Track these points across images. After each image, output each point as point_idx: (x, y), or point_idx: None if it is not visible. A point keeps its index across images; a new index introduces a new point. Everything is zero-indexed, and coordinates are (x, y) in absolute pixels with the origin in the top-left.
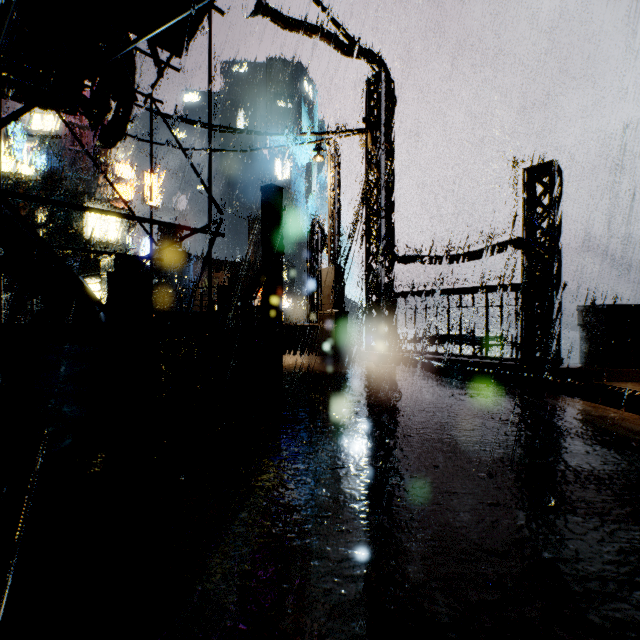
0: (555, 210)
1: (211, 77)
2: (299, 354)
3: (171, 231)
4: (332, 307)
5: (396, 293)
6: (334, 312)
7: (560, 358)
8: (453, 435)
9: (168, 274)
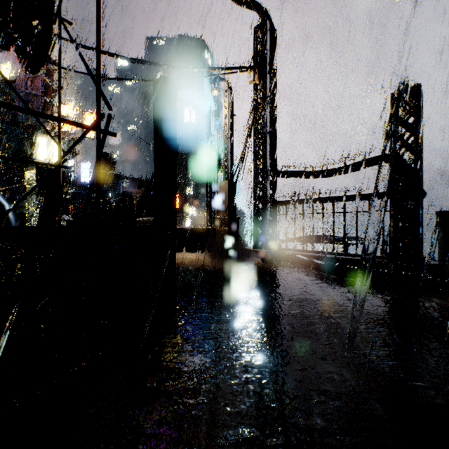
0: (420, 128)
1: None
2: (199, 251)
3: (107, 159)
4: (226, 213)
5: (279, 201)
6: (228, 217)
7: (423, 256)
8: (371, 356)
9: (104, 190)
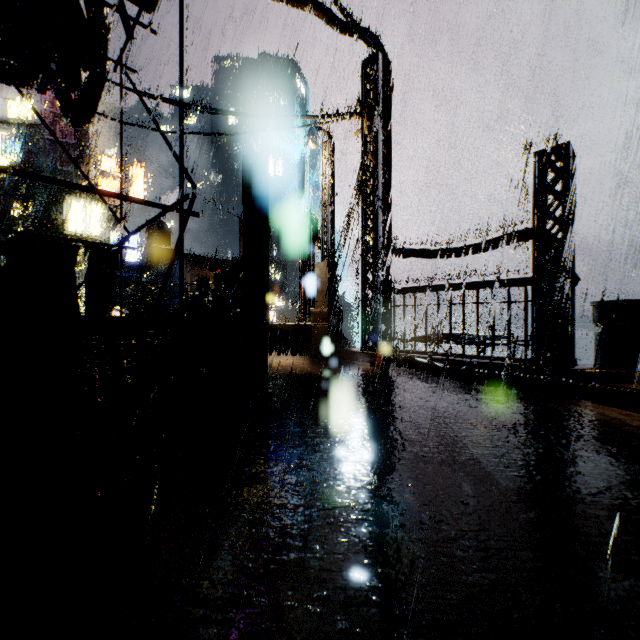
0: (570, 197)
1: (182, 25)
2: (290, 354)
3: (160, 228)
4: (325, 304)
5: (394, 289)
6: (327, 310)
7: (574, 358)
8: (476, 454)
9: (156, 272)
